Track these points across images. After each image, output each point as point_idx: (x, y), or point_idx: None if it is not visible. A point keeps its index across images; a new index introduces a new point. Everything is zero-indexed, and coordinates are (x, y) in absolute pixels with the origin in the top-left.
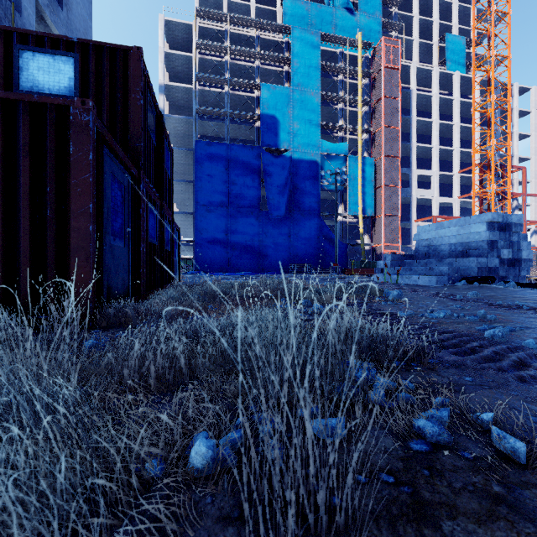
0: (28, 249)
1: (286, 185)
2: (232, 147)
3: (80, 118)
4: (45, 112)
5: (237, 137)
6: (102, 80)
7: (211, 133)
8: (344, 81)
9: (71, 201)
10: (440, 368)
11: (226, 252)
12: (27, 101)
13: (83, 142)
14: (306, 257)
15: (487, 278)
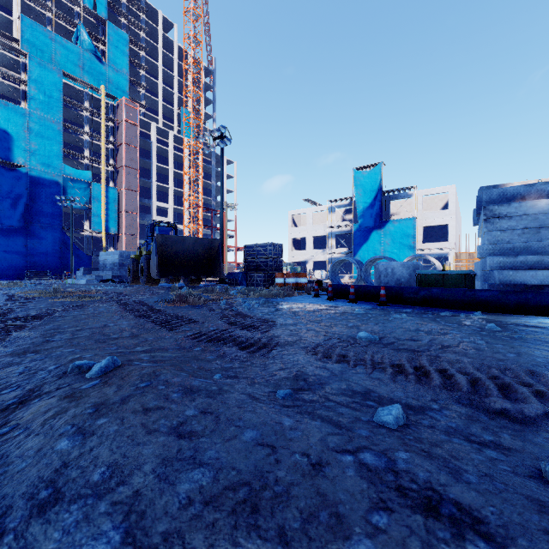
0: None
1: (22, 199)
2: None
3: None
4: None
5: None
6: None
7: None
8: (91, 118)
9: None
10: None
11: None
12: None
13: None
14: (47, 265)
15: (108, 280)
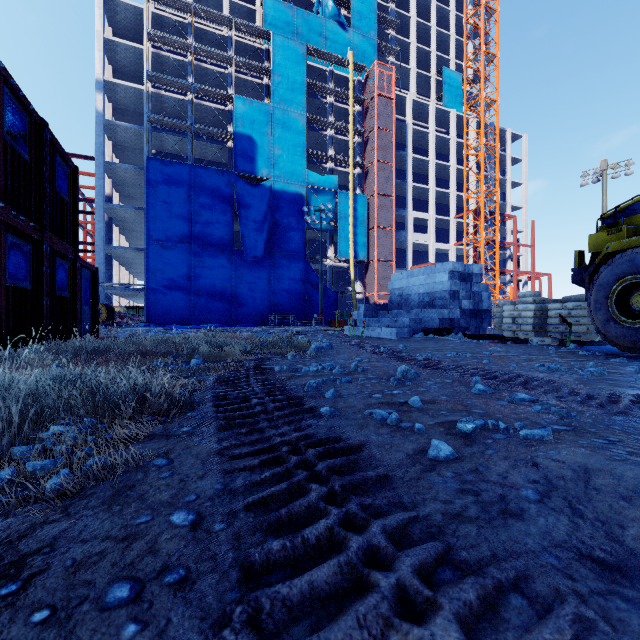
0: None
1: (265, 221)
2: (196, 169)
3: None
4: None
5: (205, 157)
6: None
7: (171, 150)
8: (334, 105)
9: None
10: (181, 421)
11: (188, 300)
12: None
13: None
14: (290, 306)
15: (442, 330)
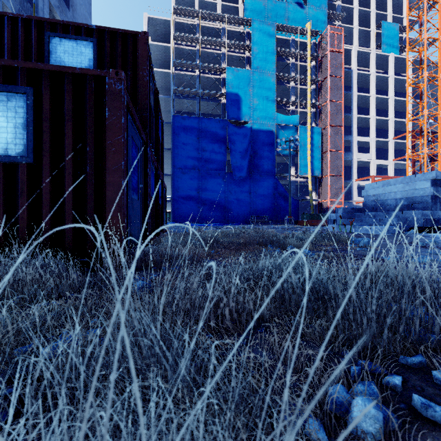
0: (71, 201)
1: (247, 151)
2: (202, 120)
3: (114, 87)
4: (85, 82)
5: (206, 112)
6: (116, 60)
7: (185, 109)
8: (295, 64)
9: (107, 159)
10: None
11: (197, 207)
12: (70, 73)
13: (117, 107)
14: (264, 210)
15: (433, 228)
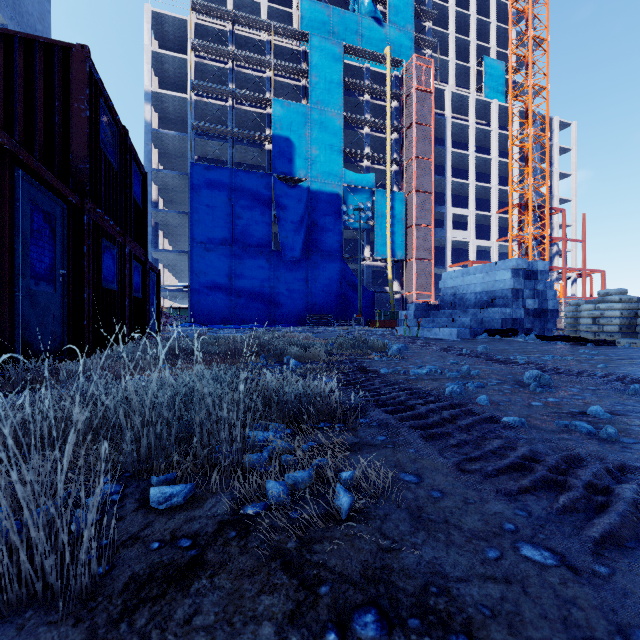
0: None
1: (303, 221)
2: (236, 173)
3: None
4: None
5: (244, 161)
6: (34, 82)
7: (212, 155)
8: (371, 102)
9: None
10: (363, 428)
11: (229, 301)
12: None
13: None
14: (327, 306)
15: (508, 331)
